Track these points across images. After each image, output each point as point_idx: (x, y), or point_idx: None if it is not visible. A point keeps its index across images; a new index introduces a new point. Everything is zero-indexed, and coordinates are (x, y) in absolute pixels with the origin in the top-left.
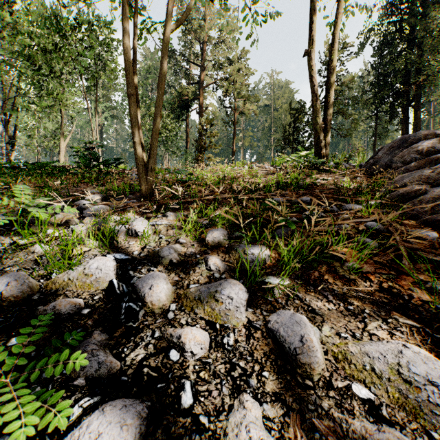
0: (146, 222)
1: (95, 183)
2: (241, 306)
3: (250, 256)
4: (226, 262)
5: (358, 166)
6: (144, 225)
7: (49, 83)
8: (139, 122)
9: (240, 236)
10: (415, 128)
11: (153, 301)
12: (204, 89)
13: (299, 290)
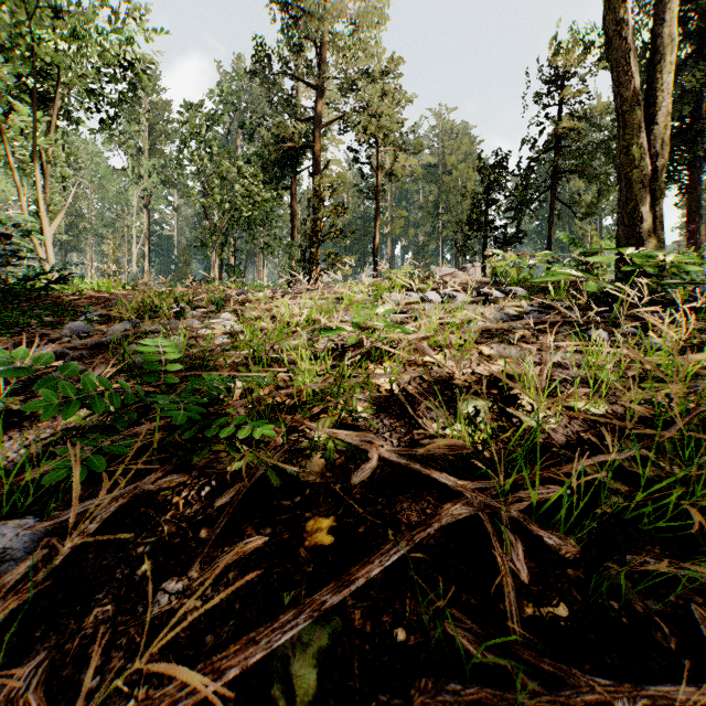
0: None
1: None
2: None
3: None
4: None
5: None
6: None
7: None
8: None
9: None
10: None
11: None
12: (323, 132)
13: None
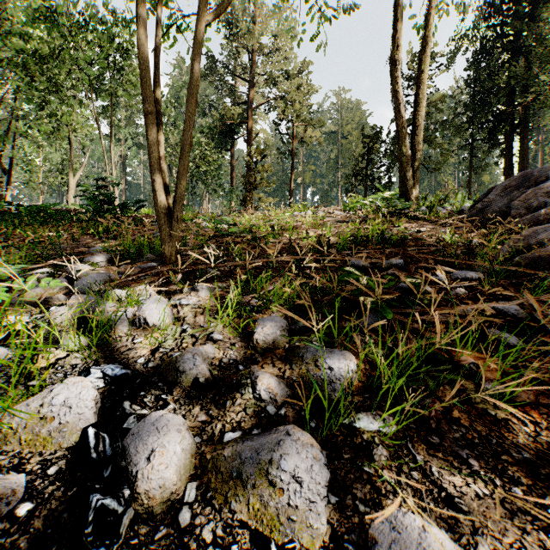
0: (163, 304)
1: (106, 235)
2: (318, 500)
3: (326, 371)
4: (286, 380)
5: (458, 211)
6: (160, 309)
7: (51, 101)
8: (161, 151)
9: (307, 328)
10: (522, 160)
11: (151, 491)
12: (254, 111)
13: (416, 446)
